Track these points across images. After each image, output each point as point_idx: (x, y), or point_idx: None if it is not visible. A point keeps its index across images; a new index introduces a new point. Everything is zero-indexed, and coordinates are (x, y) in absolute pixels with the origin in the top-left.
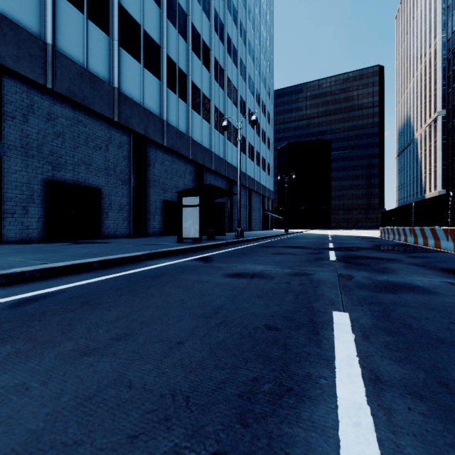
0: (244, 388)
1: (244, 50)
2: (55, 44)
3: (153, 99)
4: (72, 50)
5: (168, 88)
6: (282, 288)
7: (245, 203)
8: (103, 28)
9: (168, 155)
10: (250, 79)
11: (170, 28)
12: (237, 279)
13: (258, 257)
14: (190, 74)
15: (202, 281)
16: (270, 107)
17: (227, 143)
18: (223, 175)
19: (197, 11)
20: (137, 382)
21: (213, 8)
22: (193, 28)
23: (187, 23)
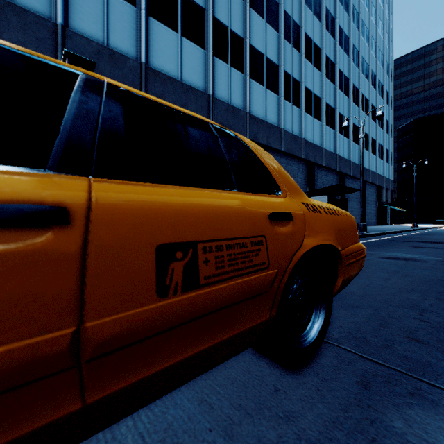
0: (440, 291)
1: (357, 33)
2: (213, 93)
3: (272, 113)
4: (221, 94)
5: (284, 99)
6: (440, 267)
7: (358, 196)
8: (239, 69)
9: (283, 158)
10: (364, 62)
11: (286, 46)
12: (393, 260)
13: (398, 248)
14: (303, 80)
15: (365, 259)
16: (389, 85)
17: (338, 137)
18: (334, 169)
19: (309, 18)
20: (382, 285)
21: (324, 7)
22: (305, 36)
23: (300, 34)
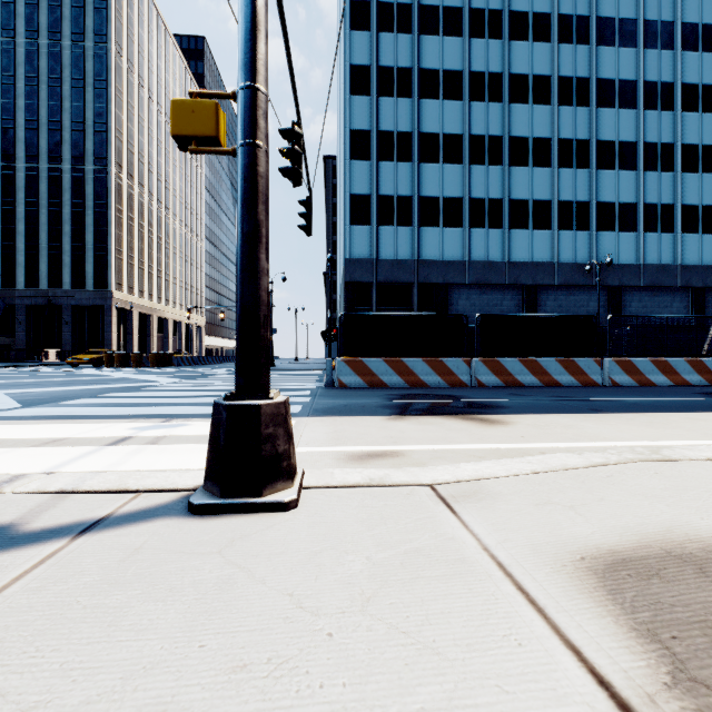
0: None
1: None
2: (470, 258)
3: (542, 250)
4: (478, 255)
5: (561, 230)
6: None
7: None
8: (498, 226)
9: (562, 290)
10: None
11: (563, 174)
12: None
13: None
14: (594, 198)
15: None
16: None
17: (685, 239)
18: (670, 286)
19: (609, 119)
20: None
21: (642, 87)
22: (601, 143)
23: (590, 148)
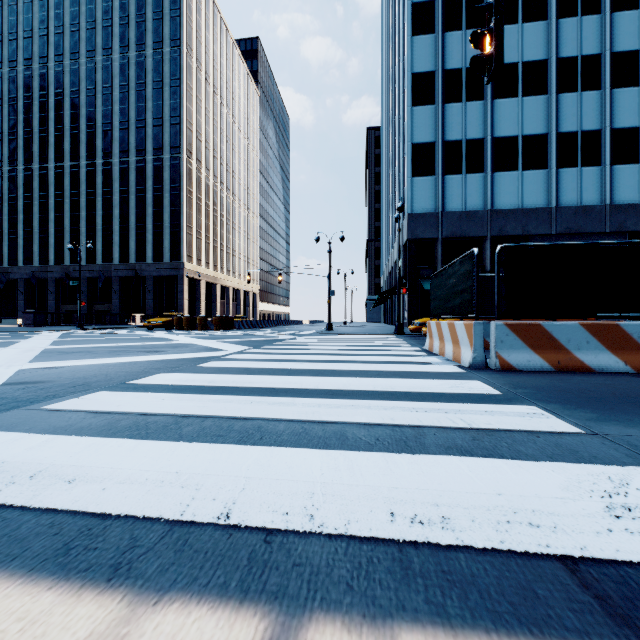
0: None
1: None
2: (557, 203)
3: None
4: (568, 199)
5: None
6: None
7: None
8: (594, 163)
9: None
10: None
11: None
12: None
13: None
14: None
15: None
16: None
17: None
18: None
19: None
20: None
21: None
22: None
23: None
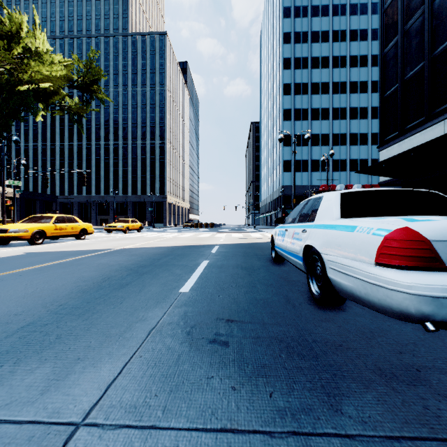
0: None
1: None
2: (332, 184)
3: (364, 180)
4: (336, 182)
5: None
6: None
7: None
8: (344, 170)
9: None
10: None
11: (373, 148)
12: None
13: None
14: None
15: None
16: None
17: None
18: None
19: None
20: None
21: None
22: None
23: None
